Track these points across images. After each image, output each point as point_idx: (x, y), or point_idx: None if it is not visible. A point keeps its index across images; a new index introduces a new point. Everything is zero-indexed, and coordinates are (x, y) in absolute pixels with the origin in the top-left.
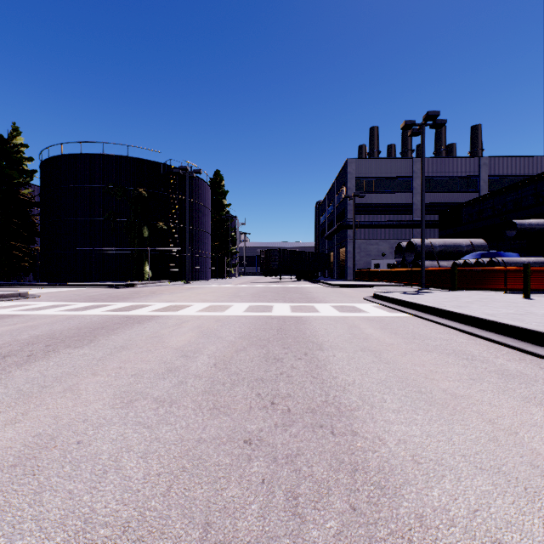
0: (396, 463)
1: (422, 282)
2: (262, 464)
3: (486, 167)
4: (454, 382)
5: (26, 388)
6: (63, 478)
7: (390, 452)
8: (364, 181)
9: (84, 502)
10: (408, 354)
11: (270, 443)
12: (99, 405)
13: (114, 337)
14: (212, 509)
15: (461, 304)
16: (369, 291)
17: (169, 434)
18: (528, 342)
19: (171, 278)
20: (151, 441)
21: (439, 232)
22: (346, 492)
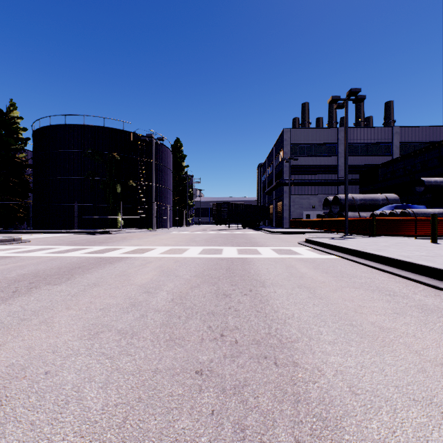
0: (335, 394)
1: (346, 229)
2: (211, 395)
3: (398, 135)
4: (380, 315)
5: (7, 320)
6: (27, 408)
7: (329, 383)
8: (297, 147)
9: (44, 434)
10: (338, 290)
11: (219, 373)
12: (68, 337)
13: (88, 276)
14: (164, 442)
15: (380, 248)
16: (302, 236)
17: (128, 365)
18: (440, 280)
19: (139, 226)
20: (112, 371)
21: (359, 188)
22: (290, 424)
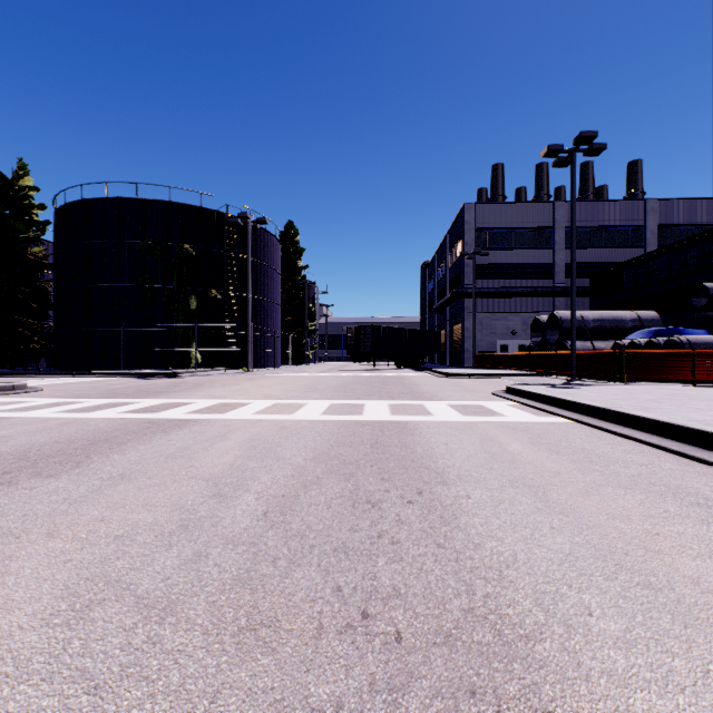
0: None
1: (573, 371)
2: None
3: (655, 214)
4: (703, 559)
5: None
6: None
7: None
8: (487, 233)
9: None
10: (592, 493)
11: None
12: (21, 617)
13: (116, 458)
14: None
15: (645, 404)
16: (497, 382)
17: None
18: None
19: (227, 364)
20: None
21: (590, 302)
22: None
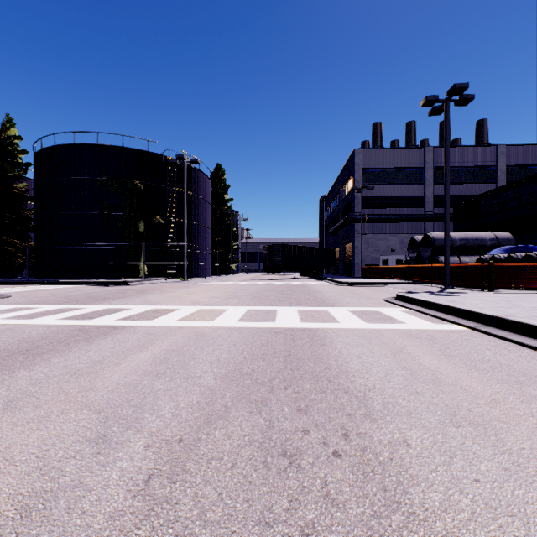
0: None
1: (446, 280)
2: None
3: (504, 157)
4: None
5: None
6: None
7: None
8: (372, 172)
9: None
10: None
11: None
12: None
13: (19, 375)
14: None
15: (533, 313)
16: (384, 290)
17: None
18: None
19: (169, 275)
20: None
21: (453, 226)
22: None
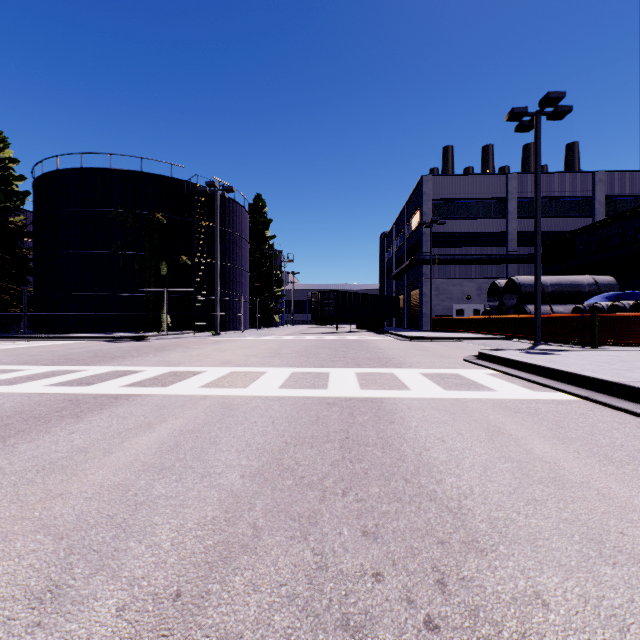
0: None
1: (537, 334)
2: None
3: (603, 185)
4: None
5: None
6: None
7: None
8: (443, 204)
9: None
10: None
11: None
12: None
13: None
14: None
15: None
16: (461, 346)
17: None
18: None
19: (197, 328)
20: None
21: (542, 268)
22: None
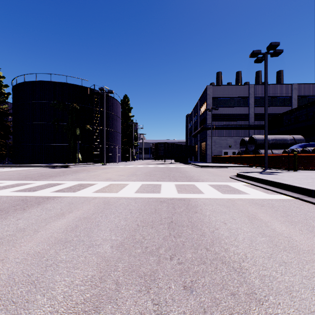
0: None
1: (265, 164)
2: None
3: (296, 90)
4: None
5: None
6: None
7: None
8: (217, 100)
9: None
10: None
11: None
12: None
13: None
14: None
15: None
16: (227, 170)
17: None
18: None
19: (95, 161)
20: None
21: None
22: None
